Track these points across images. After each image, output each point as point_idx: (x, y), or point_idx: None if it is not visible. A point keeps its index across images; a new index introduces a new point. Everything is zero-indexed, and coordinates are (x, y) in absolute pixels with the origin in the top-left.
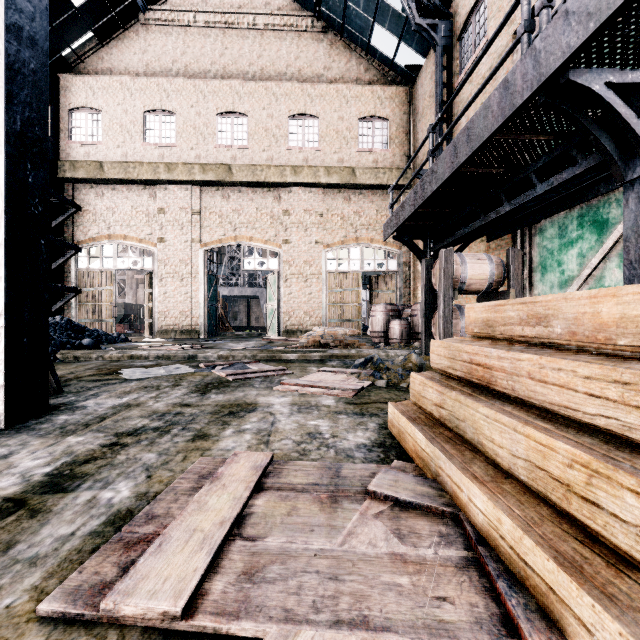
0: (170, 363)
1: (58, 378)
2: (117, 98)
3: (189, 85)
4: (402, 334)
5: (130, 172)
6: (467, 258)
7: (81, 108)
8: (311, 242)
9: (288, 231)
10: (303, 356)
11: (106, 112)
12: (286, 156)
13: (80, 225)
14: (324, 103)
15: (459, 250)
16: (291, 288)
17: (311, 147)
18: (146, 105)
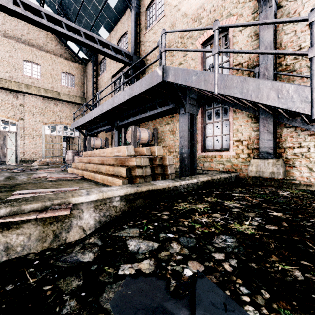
0: None
1: None
2: None
3: None
4: None
5: None
6: (95, 139)
7: None
8: (36, 120)
9: (23, 114)
10: (40, 167)
11: None
12: (21, 78)
13: None
14: (44, 60)
15: (96, 135)
16: (24, 141)
17: (36, 78)
18: None
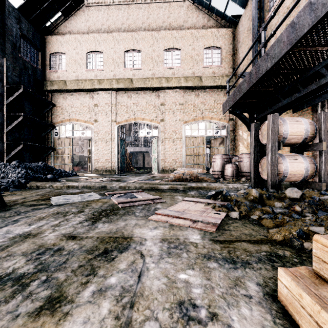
0: (89, 191)
1: (5, 204)
2: (73, 46)
3: (110, 36)
4: (233, 173)
5: (80, 85)
6: (287, 120)
7: (55, 53)
8: (176, 120)
9: (163, 114)
10: (172, 187)
11: (68, 54)
12: (162, 72)
13: (55, 114)
14: (184, 41)
15: None
16: (165, 146)
17: (176, 66)
18: (88, 49)
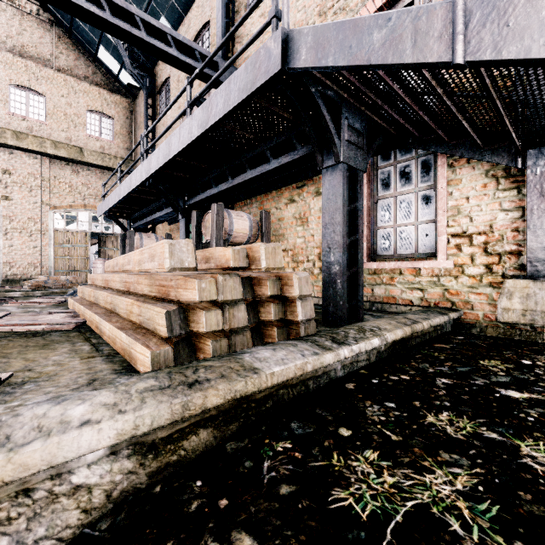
0: None
1: None
2: None
3: None
4: None
5: None
6: (144, 236)
7: None
8: (37, 202)
9: (9, 189)
10: (27, 294)
11: None
12: (6, 119)
13: None
14: (51, 86)
15: (150, 229)
16: (13, 241)
17: (37, 119)
18: None
